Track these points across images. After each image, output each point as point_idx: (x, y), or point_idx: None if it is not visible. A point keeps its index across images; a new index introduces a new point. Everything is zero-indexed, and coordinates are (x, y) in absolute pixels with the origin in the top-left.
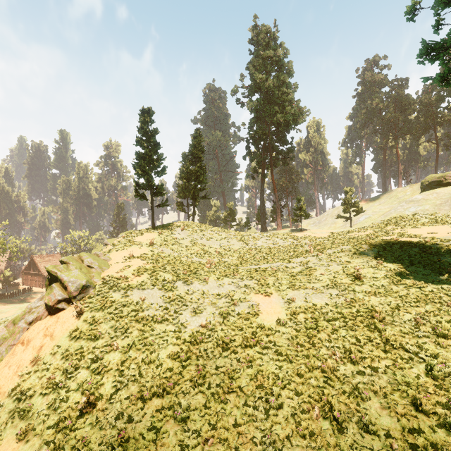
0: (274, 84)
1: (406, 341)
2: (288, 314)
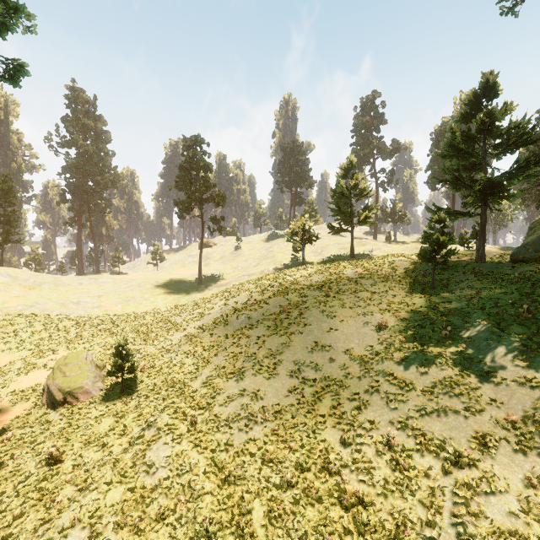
0: (94, 150)
1: (162, 305)
2: (120, 307)
